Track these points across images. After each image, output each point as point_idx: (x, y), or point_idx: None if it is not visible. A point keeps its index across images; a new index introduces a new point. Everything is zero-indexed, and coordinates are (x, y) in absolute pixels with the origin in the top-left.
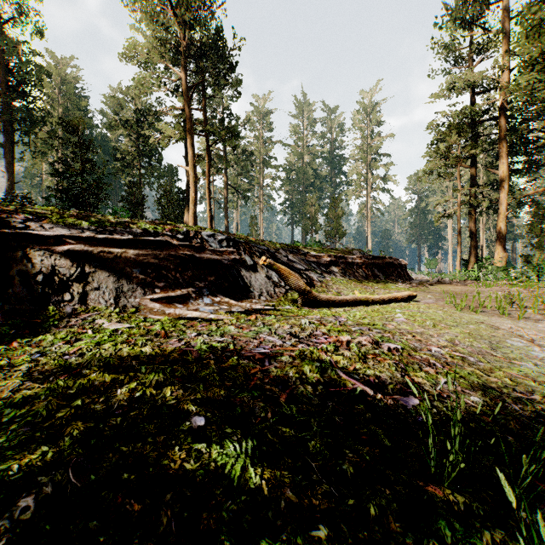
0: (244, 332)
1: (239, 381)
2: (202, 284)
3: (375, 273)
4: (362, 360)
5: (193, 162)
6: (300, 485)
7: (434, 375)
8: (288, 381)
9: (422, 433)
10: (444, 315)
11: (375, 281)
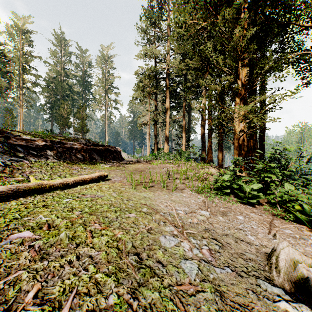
0: None
1: None
2: None
3: (92, 156)
4: None
5: None
6: None
7: None
8: None
9: None
10: (115, 199)
11: (89, 162)
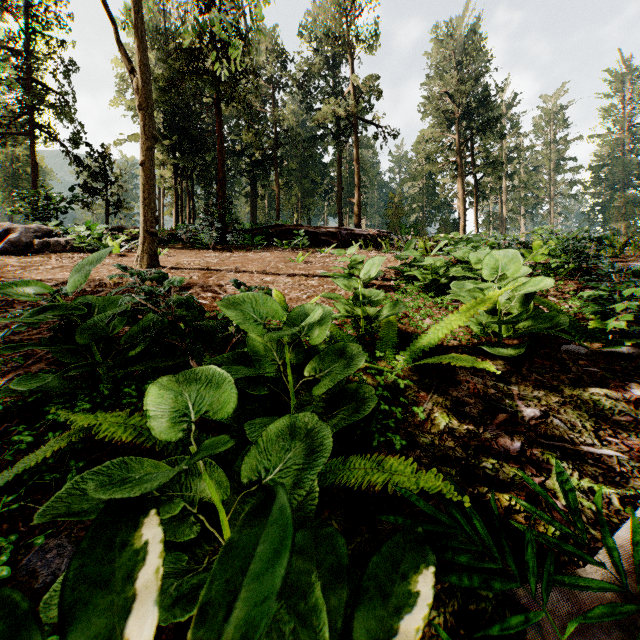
0: None
1: None
2: None
3: None
4: None
5: (462, 198)
6: None
7: None
8: None
9: None
10: None
11: None
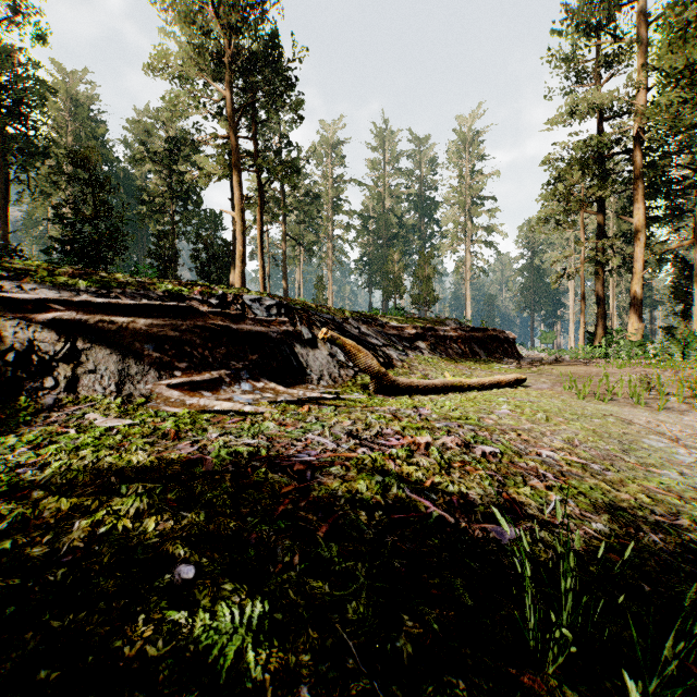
0: (287, 431)
1: (262, 505)
2: (240, 365)
3: (474, 350)
4: (444, 471)
5: (241, 206)
6: (325, 679)
7: (543, 492)
8: (334, 504)
9: (521, 582)
10: (562, 405)
11: (473, 360)
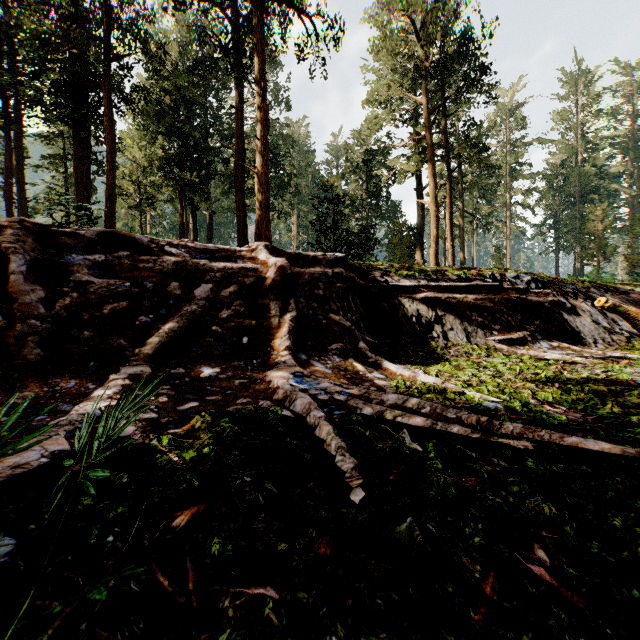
0: None
1: None
2: (532, 328)
3: None
4: None
5: (434, 194)
6: None
7: None
8: None
9: None
10: None
11: None
